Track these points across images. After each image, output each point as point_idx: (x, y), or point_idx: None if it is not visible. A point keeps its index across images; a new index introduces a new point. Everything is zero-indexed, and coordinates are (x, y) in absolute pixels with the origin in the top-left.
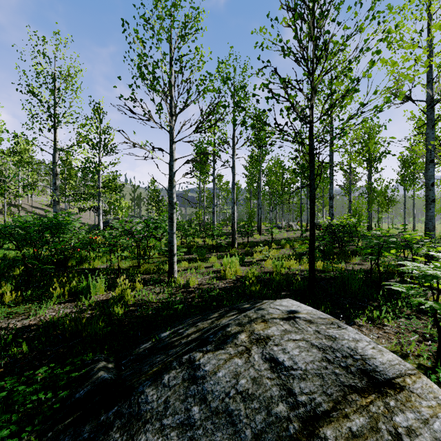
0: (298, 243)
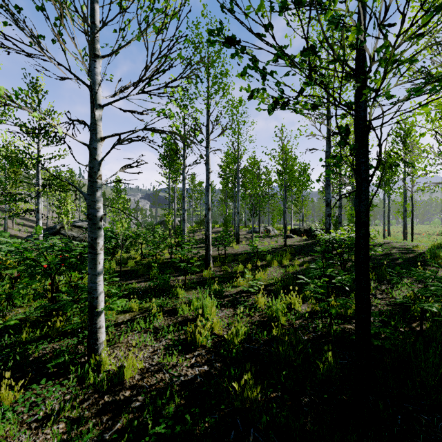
0: (286, 258)
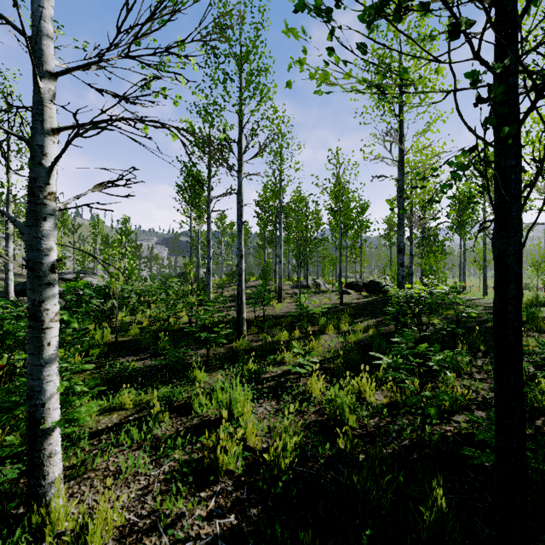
0: (345, 321)
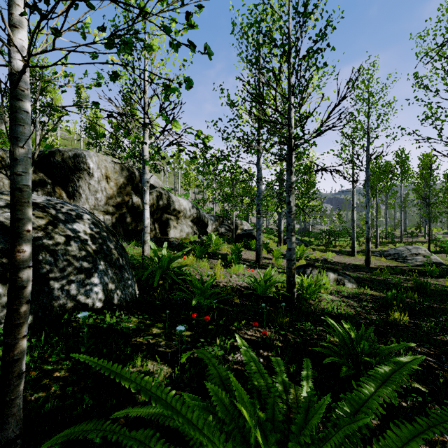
0: None
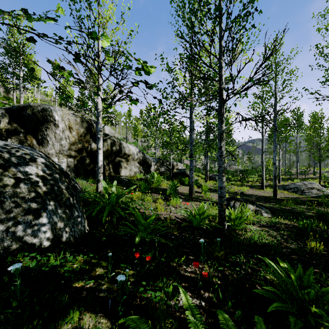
0: None
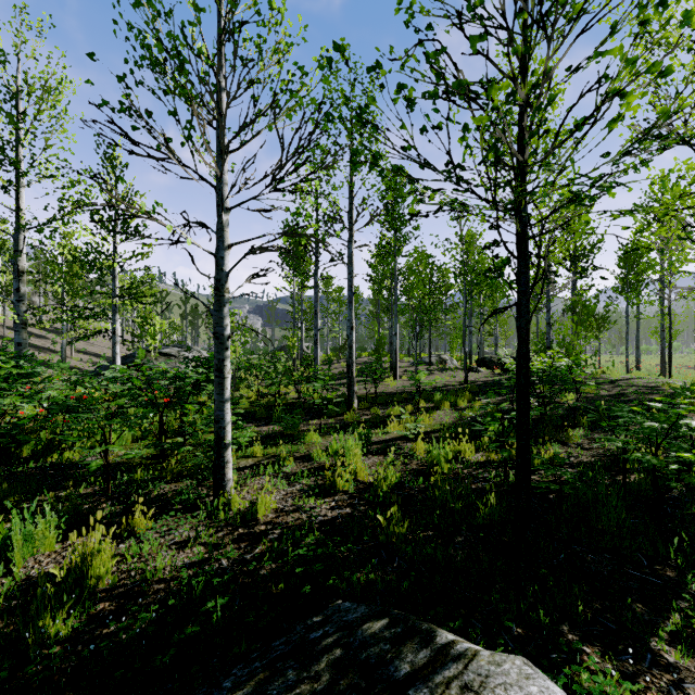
0: (464, 398)
